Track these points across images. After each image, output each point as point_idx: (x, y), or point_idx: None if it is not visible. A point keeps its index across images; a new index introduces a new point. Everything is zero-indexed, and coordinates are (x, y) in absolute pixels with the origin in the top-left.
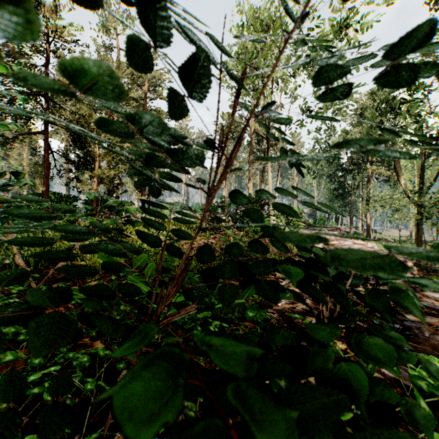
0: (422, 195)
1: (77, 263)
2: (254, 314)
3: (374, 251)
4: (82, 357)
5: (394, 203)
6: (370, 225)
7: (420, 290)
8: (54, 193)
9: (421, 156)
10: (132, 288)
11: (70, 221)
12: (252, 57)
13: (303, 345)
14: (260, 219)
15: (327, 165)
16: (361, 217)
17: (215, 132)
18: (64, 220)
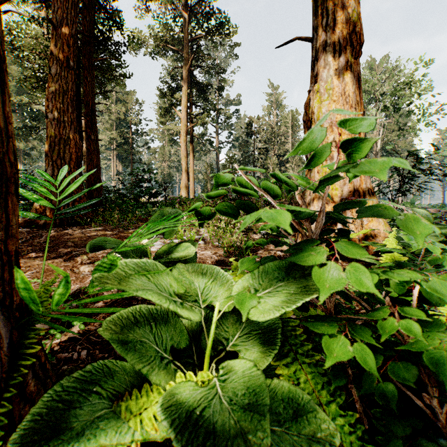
0: None
1: None
2: None
3: None
4: None
5: None
6: None
7: None
8: None
9: None
10: None
11: None
12: None
13: None
14: None
15: None
16: None
17: None
18: None
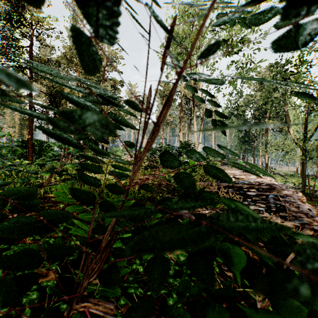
0: (306, 141)
1: (48, 195)
2: (185, 258)
3: (272, 184)
4: (32, 293)
5: (285, 147)
6: (267, 163)
7: (311, 216)
8: (37, 140)
9: (305, 113)
10: (64, 248)
11: (39, 164)
12: (182, 40)
13: (225, 270)
14: (194, 187)
15: (236, 120)
16: (261, 157)
17: (144, 91)
18: (34, 164)
